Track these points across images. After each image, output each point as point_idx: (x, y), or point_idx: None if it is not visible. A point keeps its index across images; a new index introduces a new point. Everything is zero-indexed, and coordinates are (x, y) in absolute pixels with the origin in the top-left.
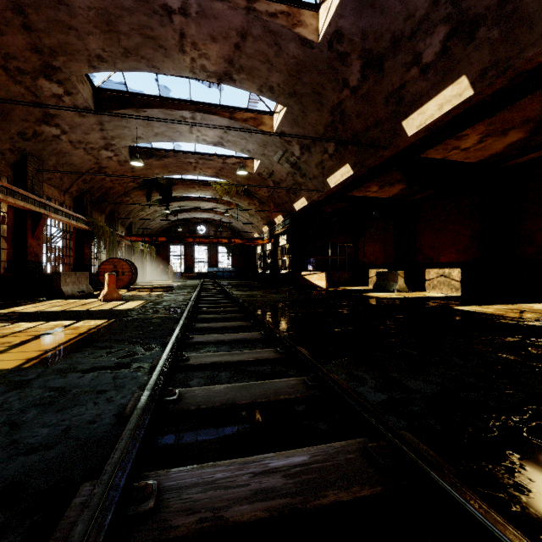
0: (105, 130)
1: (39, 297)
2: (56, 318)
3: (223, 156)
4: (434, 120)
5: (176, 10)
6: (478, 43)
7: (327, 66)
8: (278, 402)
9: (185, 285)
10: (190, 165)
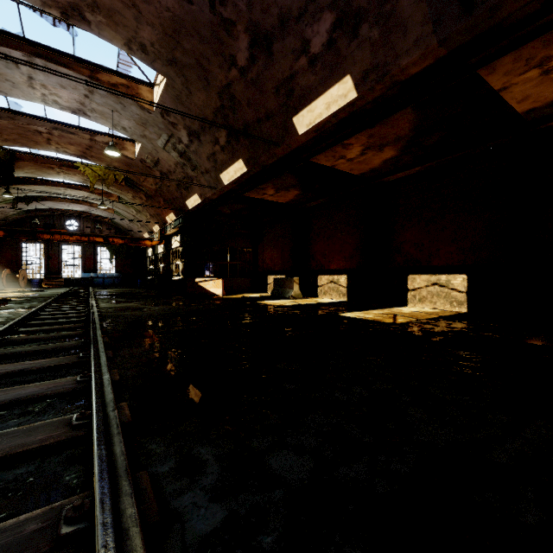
0: None
1: None
2: None
3: (90, 130)
4: (322, 120)
5: None
6: (361, 41)
7: (210, 33)
8: None
9: (36, 296)
10: (39, 135)
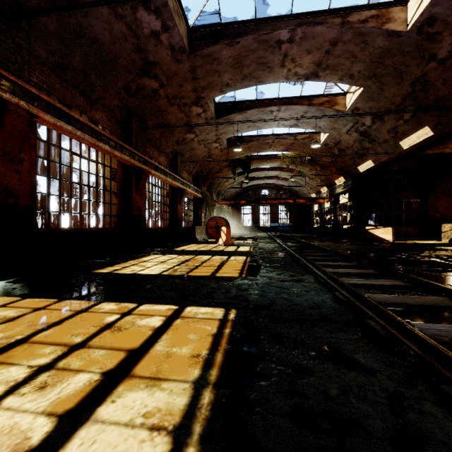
0: (218, 130)
1: (181, 242)
2: (213, 254)
3: (294, 134)
4: None
5: (285, 41)
6: None
7: (413, 47)
8: (439, 307)
9: (261, 237)
10: (267, 144)
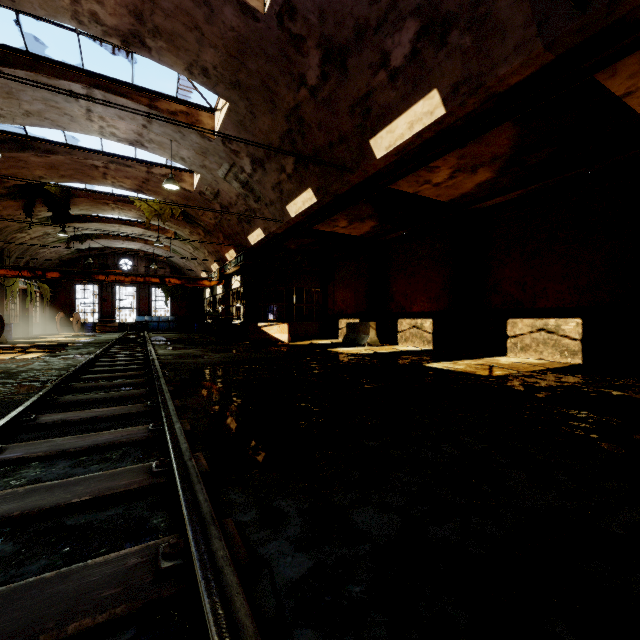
0: None
1: None
2: None
3: (147, 162)
4: (404, 142)
5: None
6: (450, 50)
7: (278, 51)
8: None
9: (92, 342)
10: (95, 170)
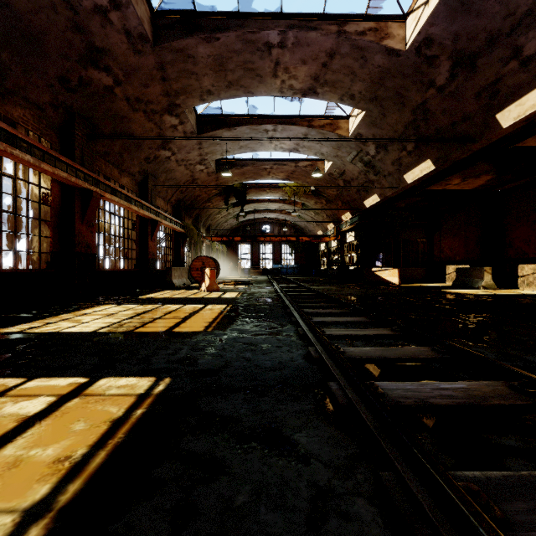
0: (202, 148)
1: (154, 288)
2: (187, 302)
3: (295, 160)
4: (535, 110)
5: (275, 45)
6: None
7: (412, 70)
8: (418, 360)
9: (258, 280)
10: (264, 171)
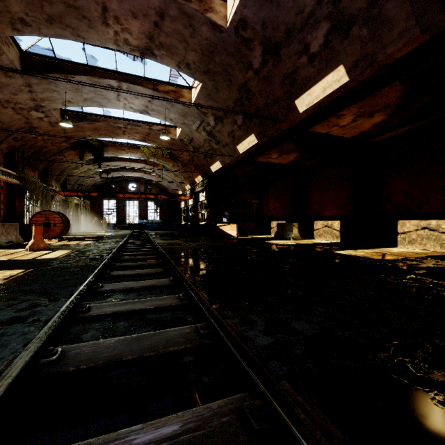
0: (34, 92)
1: None
2: None
3: (149, 123)
4: (319, 100)
5: None
6: (352, 39)
7: (234, 49)
8: (166, 354)
9: (116, 235)
10: (119, 129)
